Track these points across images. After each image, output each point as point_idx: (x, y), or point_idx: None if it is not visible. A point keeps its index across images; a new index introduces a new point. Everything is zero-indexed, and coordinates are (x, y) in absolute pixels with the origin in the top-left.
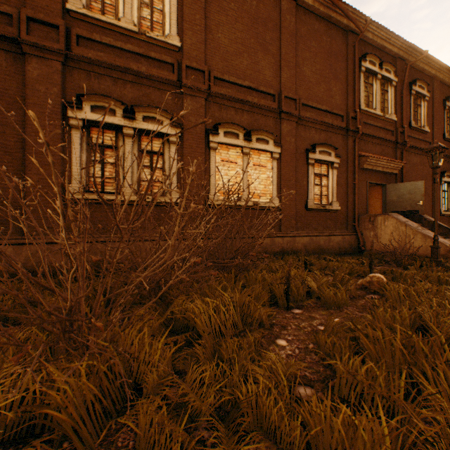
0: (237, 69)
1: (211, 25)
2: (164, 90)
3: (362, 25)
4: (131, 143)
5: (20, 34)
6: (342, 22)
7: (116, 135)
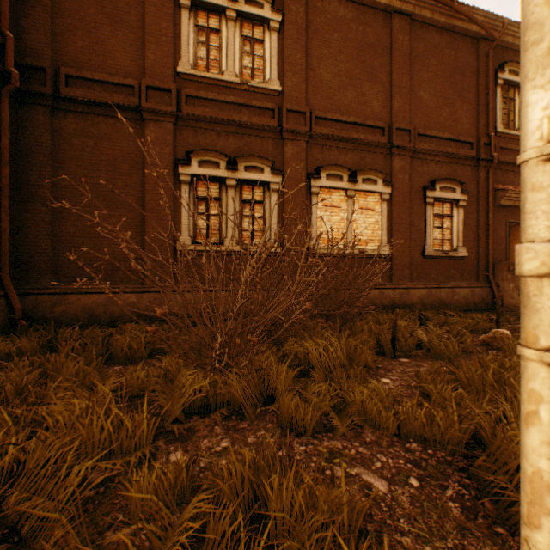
0: (340, 105)
1: (313, 62)
2: (265, 137)
3: (498, 29)
4: (233, 193)
5: (140, 102)
6: (471, 30)
7: (219, 187)
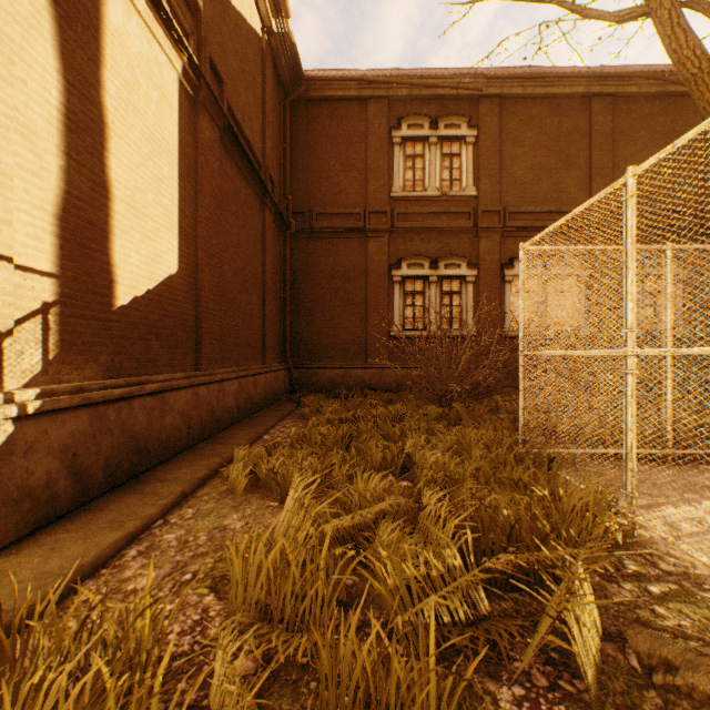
0: (534, 197)
1: (506, 163)
2: (461, 237)
3: None
4: (434, 288)
5: (364, 224)
6: None
7: (423, 283)
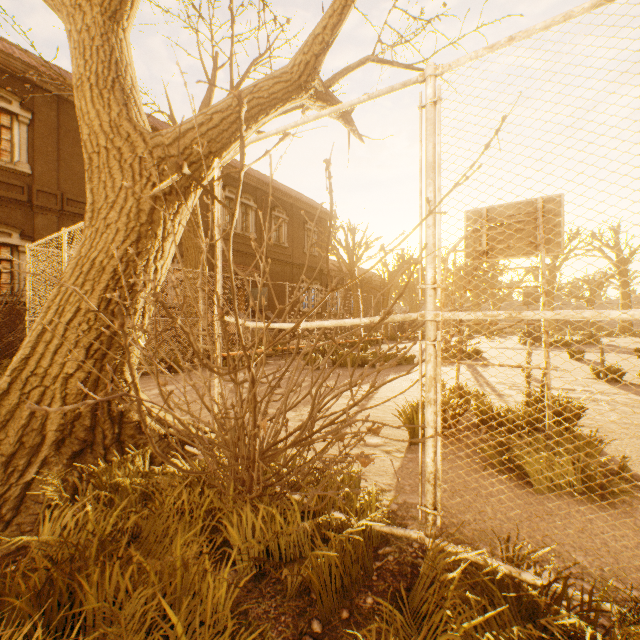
0: None
1: (66, 155)
2: (14, 208)
3: None
4: None
5: None
6: None
7: None
